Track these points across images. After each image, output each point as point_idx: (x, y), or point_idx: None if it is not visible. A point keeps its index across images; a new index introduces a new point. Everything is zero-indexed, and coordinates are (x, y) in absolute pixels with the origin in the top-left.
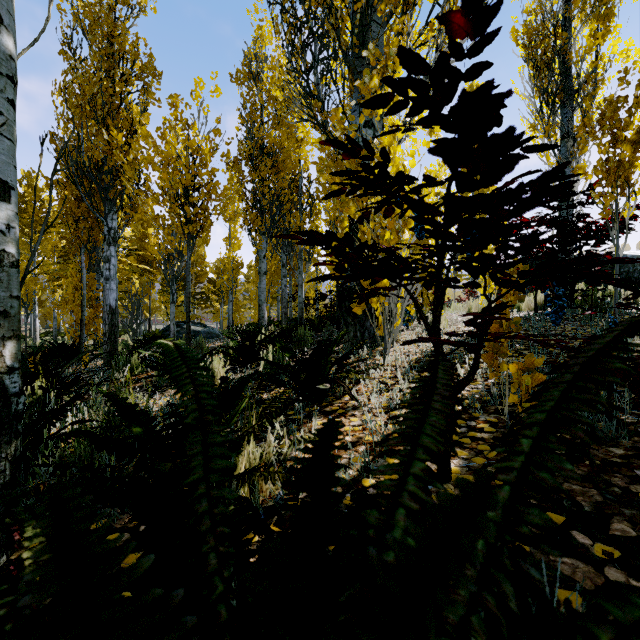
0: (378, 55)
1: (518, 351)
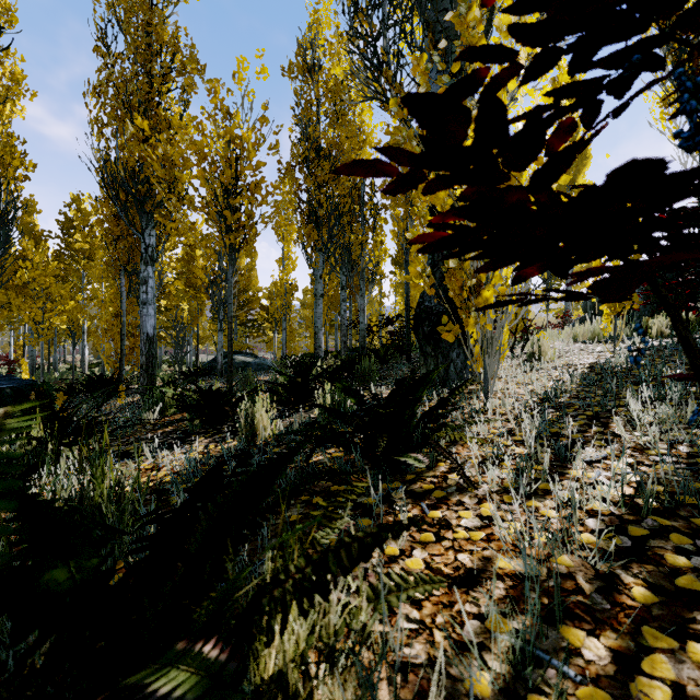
0: None
1: (695, 396)
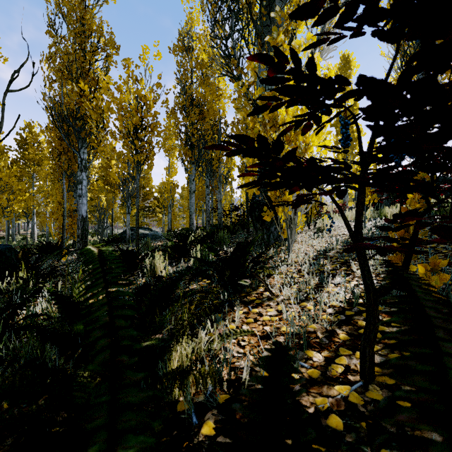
0: (284, 16)
1: None
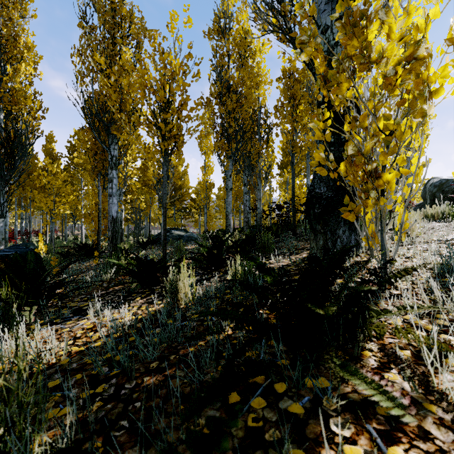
0: None
1: None
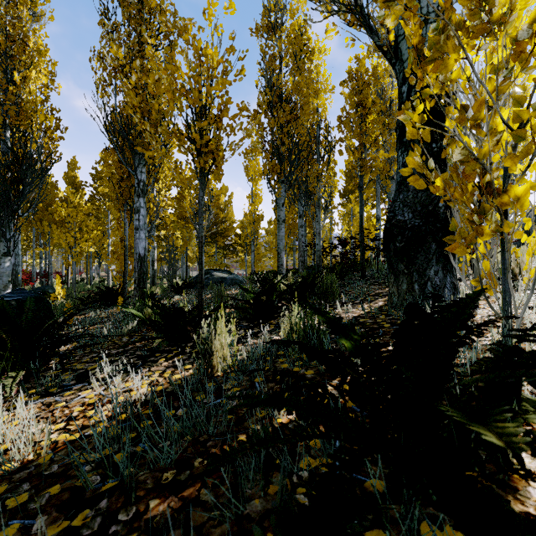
0: None
1: None
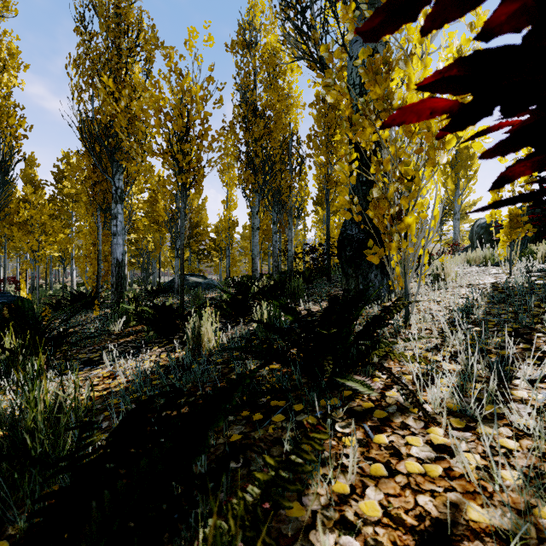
0: None
1: None
